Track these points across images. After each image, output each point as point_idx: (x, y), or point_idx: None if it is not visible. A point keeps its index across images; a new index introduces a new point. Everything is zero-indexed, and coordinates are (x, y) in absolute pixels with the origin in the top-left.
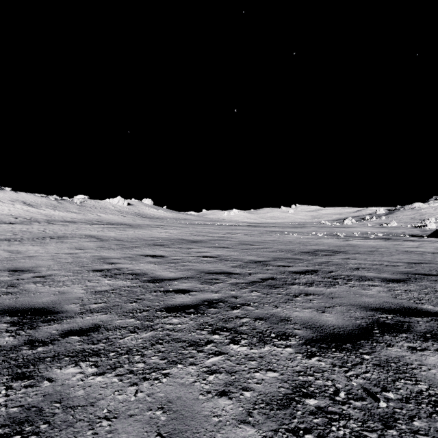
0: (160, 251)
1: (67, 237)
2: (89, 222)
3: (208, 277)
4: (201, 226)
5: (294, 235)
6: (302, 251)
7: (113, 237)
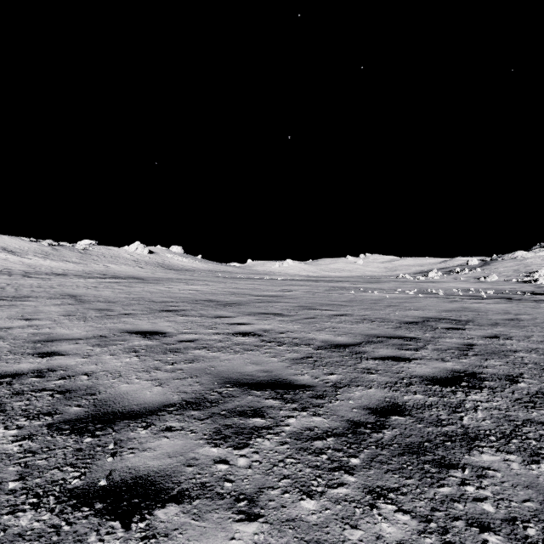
0: (165, 323)
1: (29, 297)
2: (87, 275)
3: (236, 403)
4: (244, 280)
5: (375, 293)
6: (403, 321)
7: (104, 296)
